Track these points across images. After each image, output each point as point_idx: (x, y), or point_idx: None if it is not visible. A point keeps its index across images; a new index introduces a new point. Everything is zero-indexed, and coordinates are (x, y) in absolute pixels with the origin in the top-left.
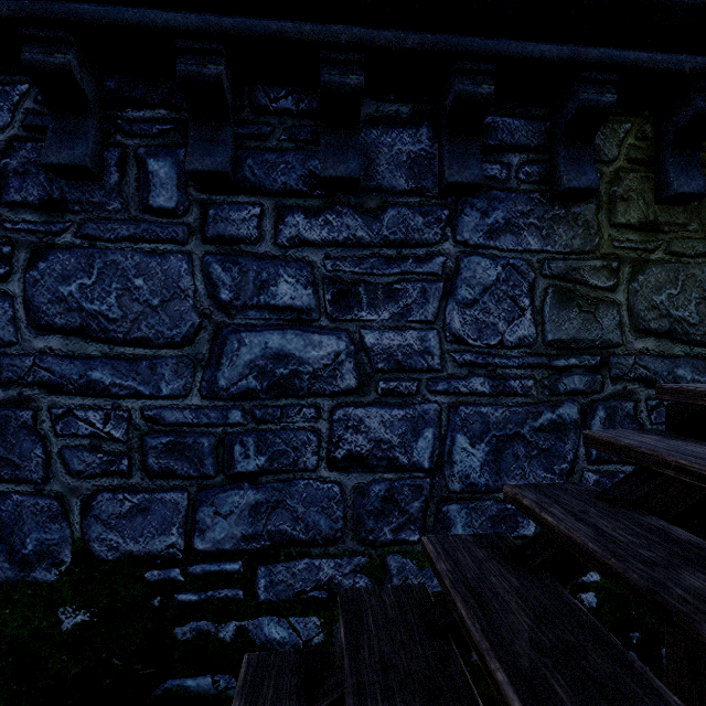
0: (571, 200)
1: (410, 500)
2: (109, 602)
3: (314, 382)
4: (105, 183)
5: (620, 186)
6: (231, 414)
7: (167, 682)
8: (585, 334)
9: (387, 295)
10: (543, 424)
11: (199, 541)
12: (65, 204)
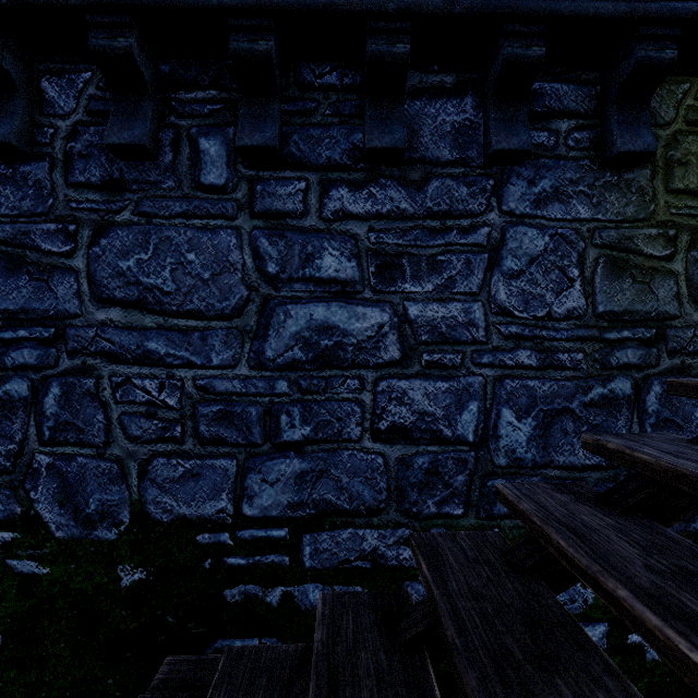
0: (624, 165)
1: (454, 473)
2: (164, 562)
3: (358, 353)
4: (160, 163)
5: (678, 150)
6: (277, 384)
7: (217, 642)
8: (639, 306)
9: (431, 266)
10: (593, 398)
11: (247, 507)
12: (124, 184)
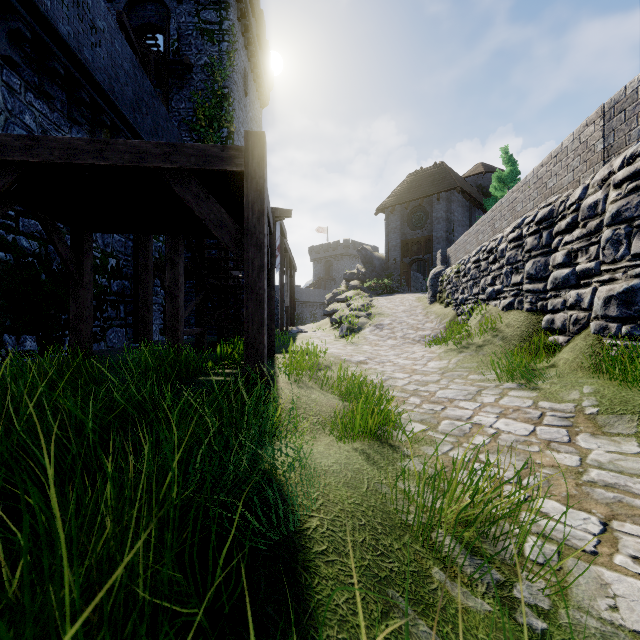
0: None
1: None
2: None
3: None
4: None
5: None
6: None
7: None
8: None
9: None
10: None
11: None
12: None
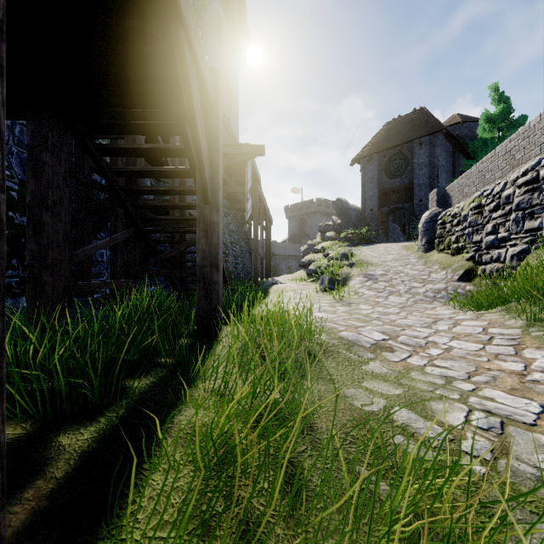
0: None
1: None
2: None
3: None
4: None
5: None
6: None
7: None
8: None
9: None
10: None
11: None
12: None
